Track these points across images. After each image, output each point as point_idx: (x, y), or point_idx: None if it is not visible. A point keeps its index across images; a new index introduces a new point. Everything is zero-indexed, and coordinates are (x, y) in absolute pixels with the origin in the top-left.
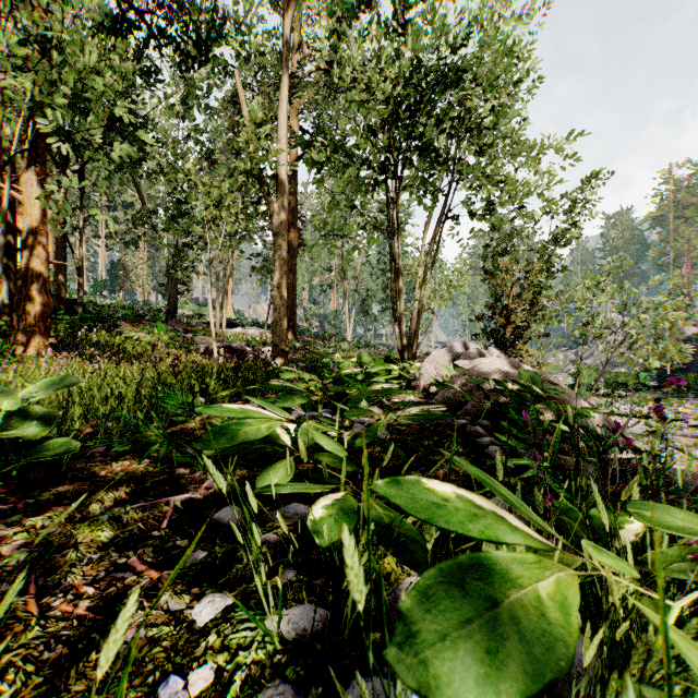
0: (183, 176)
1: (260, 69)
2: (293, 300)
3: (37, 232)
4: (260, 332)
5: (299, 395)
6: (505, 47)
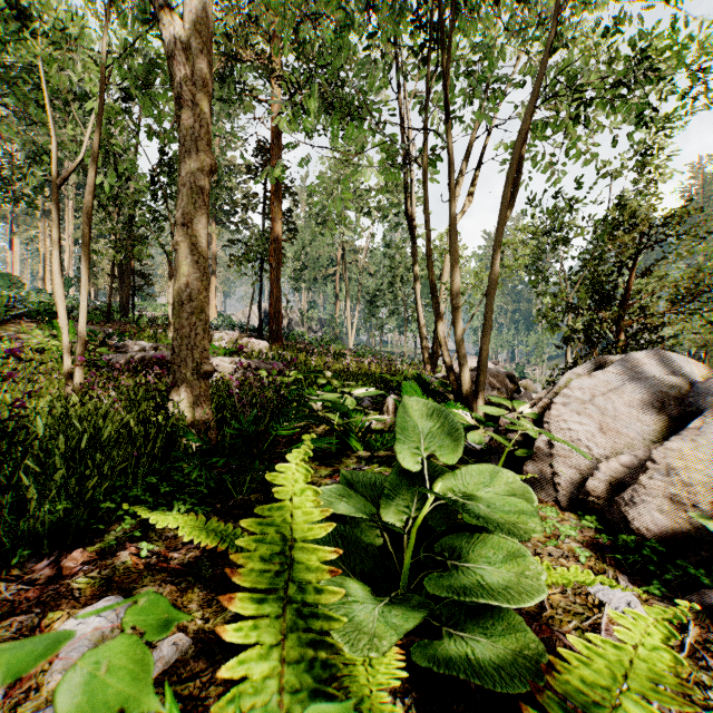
0: None
1: None
2: (279, 295)
3: None
4: (234, 336)
5: None
6: None
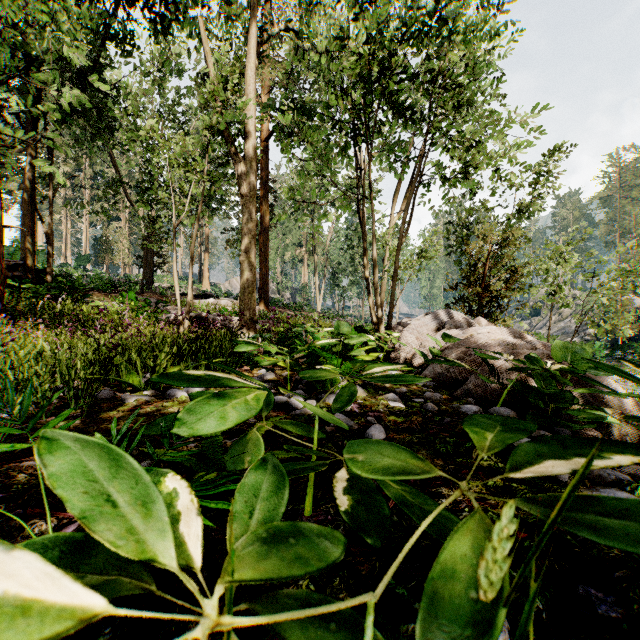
0: (145, 133)
1: (227, 21)
2: (266, 272)
3: None
4: (233, 302)
5: (240, 400)
6: None
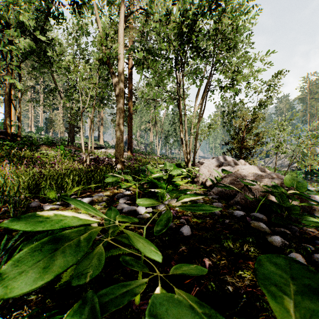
0: (65, 63)
1: (108, 4)
2: (131, 135)
3: None
4: (114, 151)
5: (72, 240)
6: None
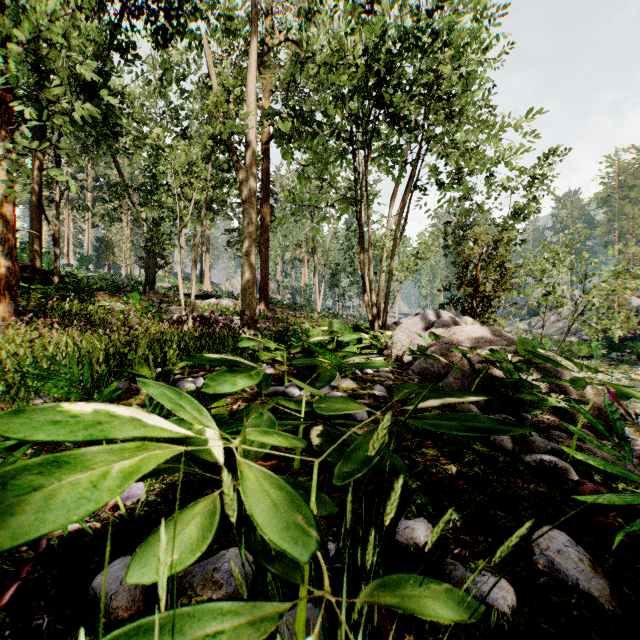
0: (151, 142)
1: (229, 35)
2: (266, 272)
3: (3, 199)
4: (234, 302)
5: (245, 373)
6: (477, 11)
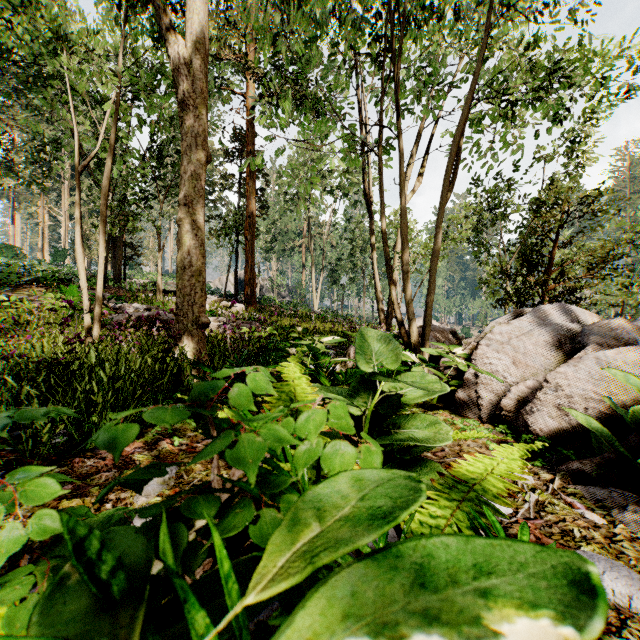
0: None
1: None
2: (253, 264)
3: None
4: (214, 300)
5: None
6: None
